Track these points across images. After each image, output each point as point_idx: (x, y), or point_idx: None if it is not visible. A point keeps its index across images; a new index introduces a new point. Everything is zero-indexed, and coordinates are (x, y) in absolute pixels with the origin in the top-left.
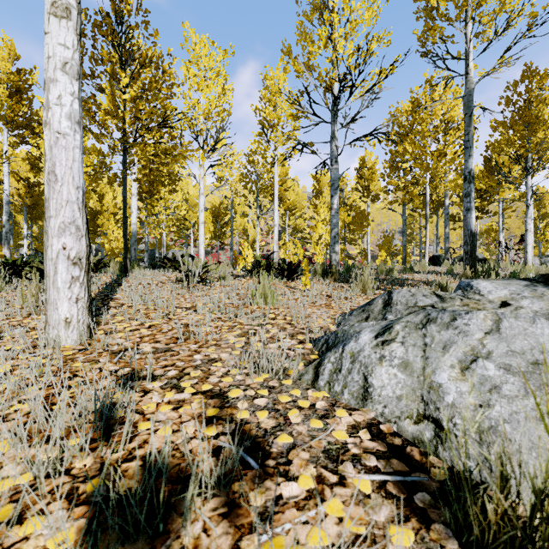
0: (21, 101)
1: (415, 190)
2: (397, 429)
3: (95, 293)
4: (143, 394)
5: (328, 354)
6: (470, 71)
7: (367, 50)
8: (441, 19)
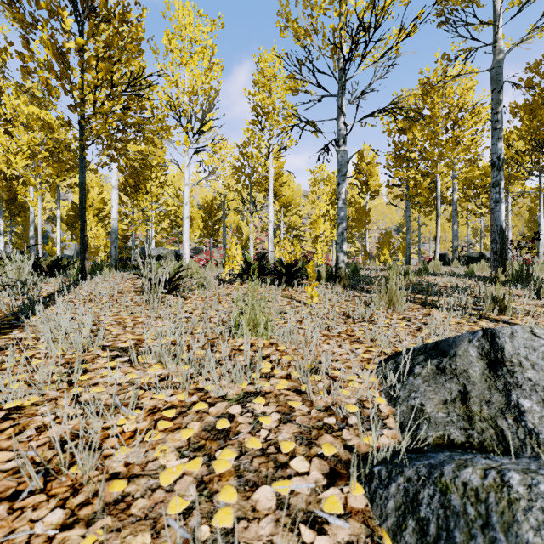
0: None
1: (425, 183)
2: None
3: (3, 315)
4: None
5: None
6: (499, 39)
7: None
8: None
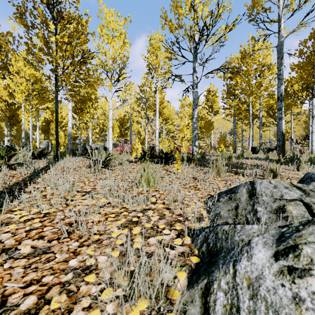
0: (0, 52)
1: (243, 107)
2: None
3: (24, 177)
4: None
5: (216, 274)
6: (281, 30)
7: (218, 10)
8: None
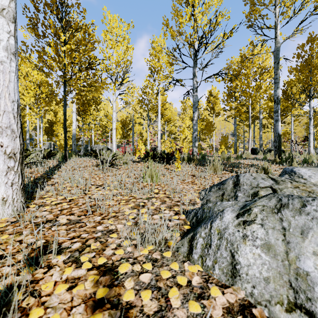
0: None
1: (243, 109)
2: (269, 314)
3: (41, 174)
4: (47, 269)
5: (199, 229)
6: (278, 36)
7: (216, 20)
8: (259, 4)
